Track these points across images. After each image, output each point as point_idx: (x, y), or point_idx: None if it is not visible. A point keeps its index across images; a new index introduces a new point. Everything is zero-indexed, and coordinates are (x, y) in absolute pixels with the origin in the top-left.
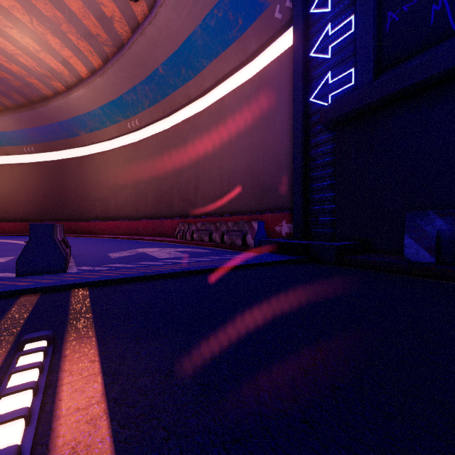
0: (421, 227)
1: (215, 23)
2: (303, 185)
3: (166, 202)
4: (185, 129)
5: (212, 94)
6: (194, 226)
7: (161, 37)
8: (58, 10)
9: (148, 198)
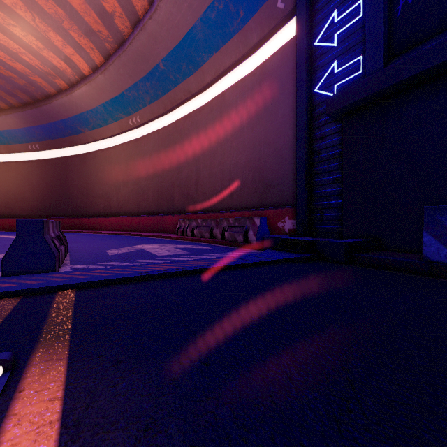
0: (442, 224)
1: (216, 15)
2: (307, 179)
3: (166, 198)
4: (185, 124)
5: (213, 89)
6: (194, 222)
7: (162, 32)
8: (60, 7)
9: (150, 194)
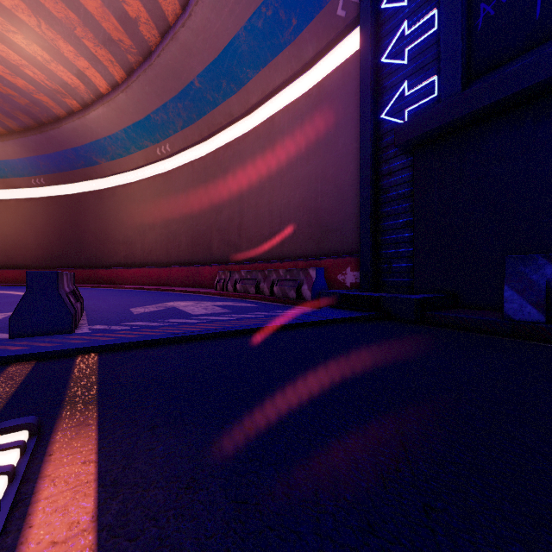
0: (526, 276)
1: (263, 23)
2: (372, 223)
3: (203, 245)
4: (226, 155)
5: (260, 112)
6: (237, 274)
7: (197, 42)
8: (71, 10)
9: (182, 240)
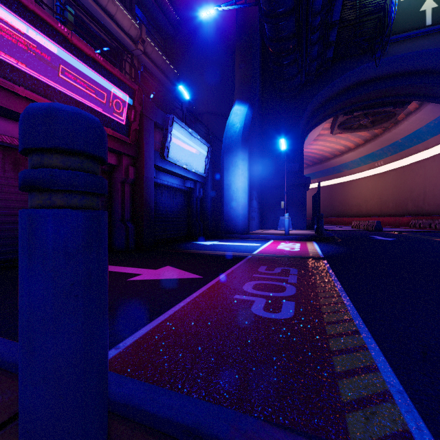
0: None
1: (433, 124)
2: None
3: (402, 207)
4: (416, 166)
5: (435, 148)
6: (421, 221)
7: (401, 132)
8: (349, 134)
9: (389, 205)
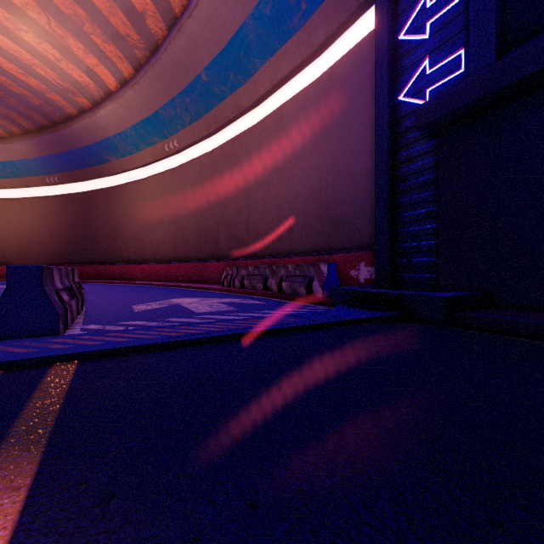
0: None
1: (271, 9)
2: (389, 214)
3: (210, 240)
4: (233, 149)
5: (268, 103)
6: (244, 270)
7: (204, 33)
8: (80, 6)
9: (190, 236)
